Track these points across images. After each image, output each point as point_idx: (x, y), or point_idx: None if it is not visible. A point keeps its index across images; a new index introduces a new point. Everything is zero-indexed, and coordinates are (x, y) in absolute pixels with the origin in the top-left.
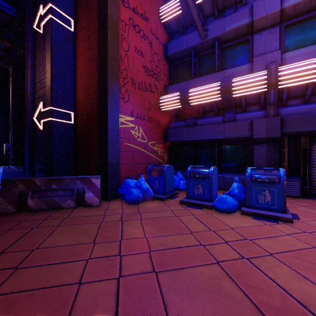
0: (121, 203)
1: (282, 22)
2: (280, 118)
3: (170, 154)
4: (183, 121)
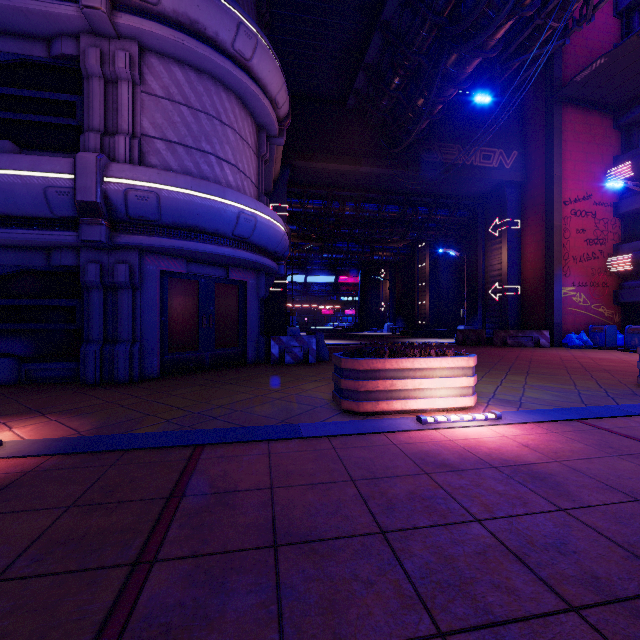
0: (565, 348)
1: None
2: None
3: (623, 315)
4: None
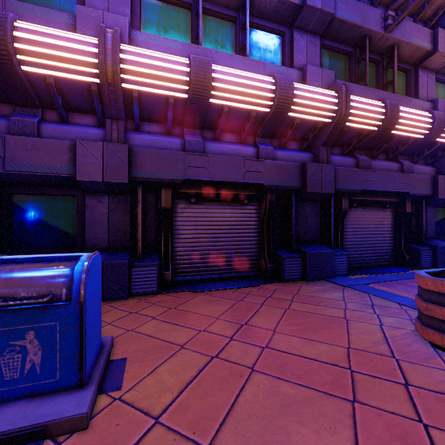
0: None
1: None
2: (128, 149)
3: None
4: None
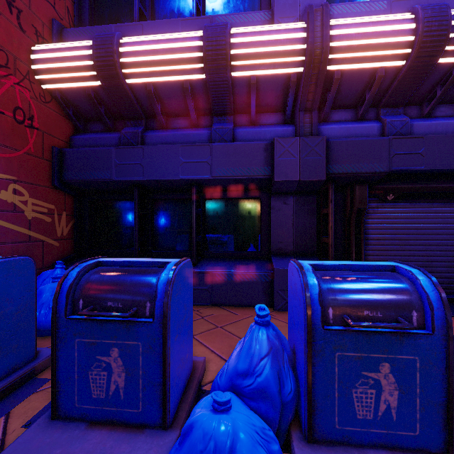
0: None
1: None
2: (326, 141)
3: (78, 218)
4: (113, 132)
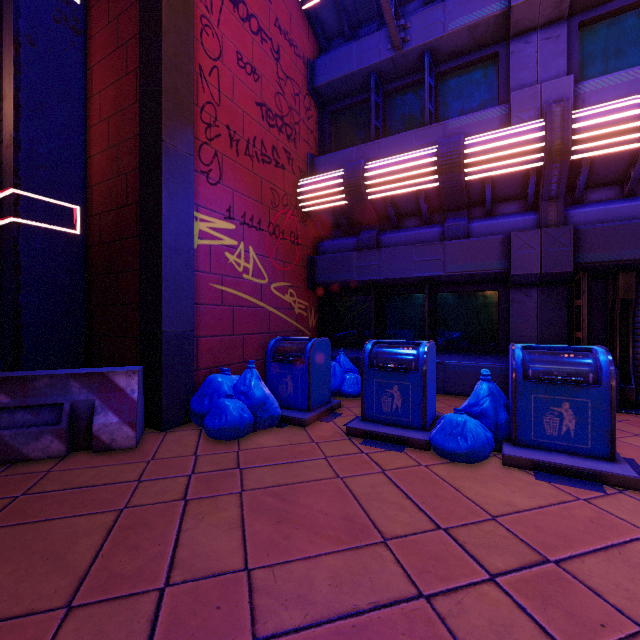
0: (196, 436)
1: (574, 15)
2: (573, 230)
3: (321, 313)
4: (351, 237)
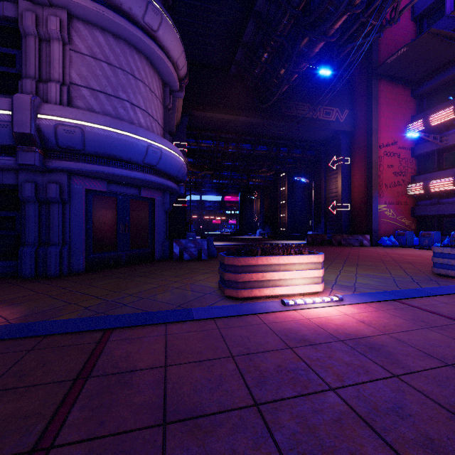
0: (380, 247)
1: None
2: None
3: (417, 224)
4: (428, 200)
